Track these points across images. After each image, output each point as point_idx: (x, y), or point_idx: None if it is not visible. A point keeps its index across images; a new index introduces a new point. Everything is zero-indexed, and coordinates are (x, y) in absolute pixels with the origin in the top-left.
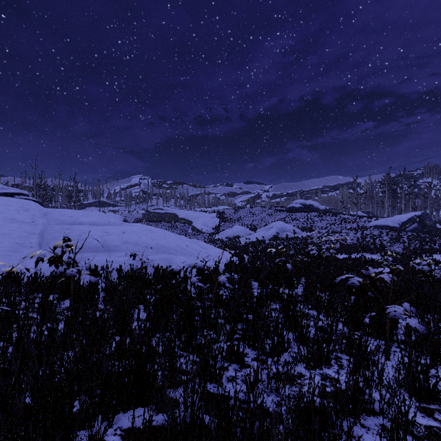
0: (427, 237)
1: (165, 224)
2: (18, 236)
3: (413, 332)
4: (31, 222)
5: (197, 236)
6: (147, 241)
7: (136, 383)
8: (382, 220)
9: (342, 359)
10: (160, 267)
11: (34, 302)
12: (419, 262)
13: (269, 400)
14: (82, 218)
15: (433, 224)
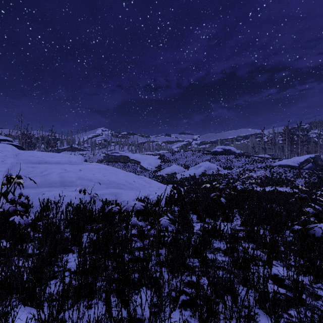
0: (321, 174)
1: (120, 164)
2: None
3: None
4: (0, 161)
5: (144, 173)
6: (99, 177)
7: None
8: (285, 161)
9: None
10: (108, 201)
11: None
12: None
13: None
14: (48, 158)
15: None
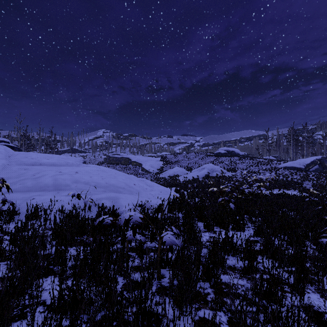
0: None
1: (121, 166)
2: None
3: None
4: None
5: (145, 175)
6: (97, 180)
7: None
8: (290, 163)
9: None
10: (104, 207)
11: None
12: None
13: None
14: (43, 159)
15: None
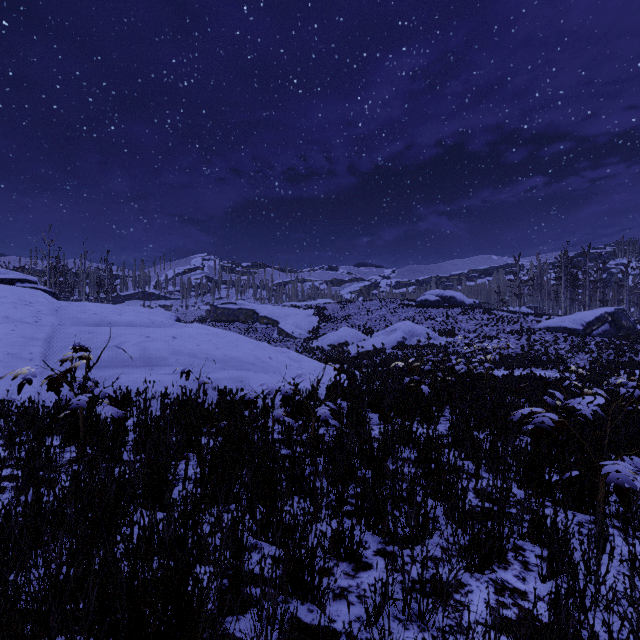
0: (625, 344)
1: (239, 326)
2: (11, 342)
3: (639, 502)
4: (33, 322)
5: (286, 343)
6: (209, 350)
7: (165, 615)
8: (558, 320)
9: (526, 550)
10: (228, 391)
11: (19, 450)
12: (623, 382)
13: (408, 639)
14: (112, 315)
15: (633, 325)
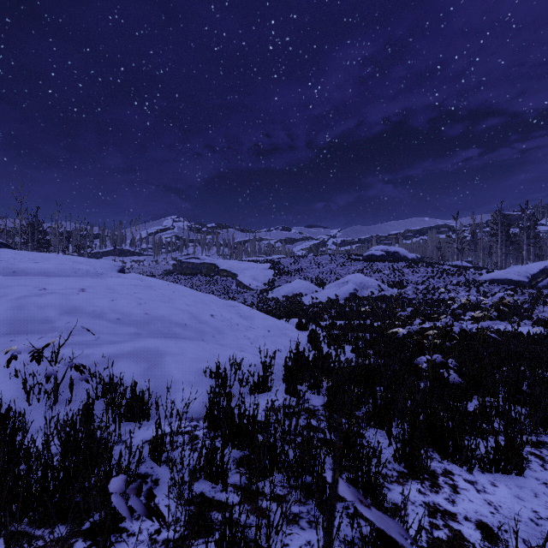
0: None
1: (202, 278)
2: None
3: None
4: None
5: (243, 294)
6: (125, 307)
7: None
8: (502, 272)
9: None
10: (110, 387)
11: None
12: None
13: None
14: (24, 263)
15: None
